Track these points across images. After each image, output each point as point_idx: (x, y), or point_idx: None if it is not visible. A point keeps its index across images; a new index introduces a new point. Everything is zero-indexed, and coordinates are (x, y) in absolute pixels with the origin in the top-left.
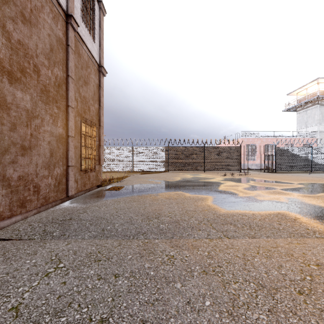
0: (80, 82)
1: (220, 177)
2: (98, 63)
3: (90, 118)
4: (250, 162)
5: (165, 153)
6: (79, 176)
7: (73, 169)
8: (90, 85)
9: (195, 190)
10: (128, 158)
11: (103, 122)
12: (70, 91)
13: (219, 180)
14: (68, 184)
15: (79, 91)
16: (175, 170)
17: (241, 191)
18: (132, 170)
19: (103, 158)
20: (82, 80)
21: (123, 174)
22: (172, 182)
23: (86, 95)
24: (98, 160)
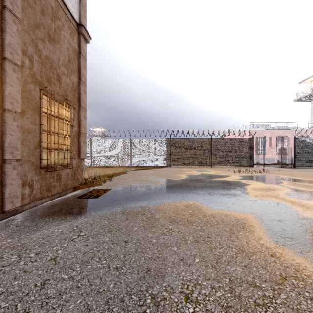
0: (39, 33)
1: (235, 174)
2: (78, 22)
3: (61, 92)
4: (259, 156)
5: (166, 145)
6: (37, 177)
7: (18, 166)
8: (61, 45)
9: (214, 197)
10: (126, 151)
11: (85, 102)
12: (9, 35)
13: (237, 179)
14: (3, 190)
15: (35, 45)
16: (178, 165)
17: (291, 200)
18: (130, 165)
19: (85, 150)
20: (44, 32)
21: (119, 169)
22: (176, 182)
23: (53, 57)
24: (78, 152)
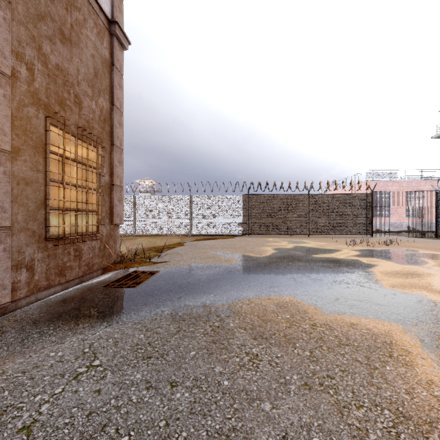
0: (45, 27)
1: (348, 248)
2: (110, 18)
3: (82, 122)
4: (380, 220)
5: (243, 205)
6: (41, 253)
7: (6, 238)
8: (82, 50)
9: (323, 288)
10: (184, 213)
11: (122, 139)
12: None
13: (353, 255)
14: None
15: (38, 46)
16: (259, 233)
17: None
18: (190, 232)
19: (120, 212)
20: (53, 27)
21: (174, 239)
22: (259, 260)
23: (69, 67)
24: (110, 215)
